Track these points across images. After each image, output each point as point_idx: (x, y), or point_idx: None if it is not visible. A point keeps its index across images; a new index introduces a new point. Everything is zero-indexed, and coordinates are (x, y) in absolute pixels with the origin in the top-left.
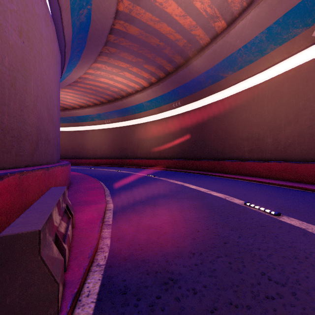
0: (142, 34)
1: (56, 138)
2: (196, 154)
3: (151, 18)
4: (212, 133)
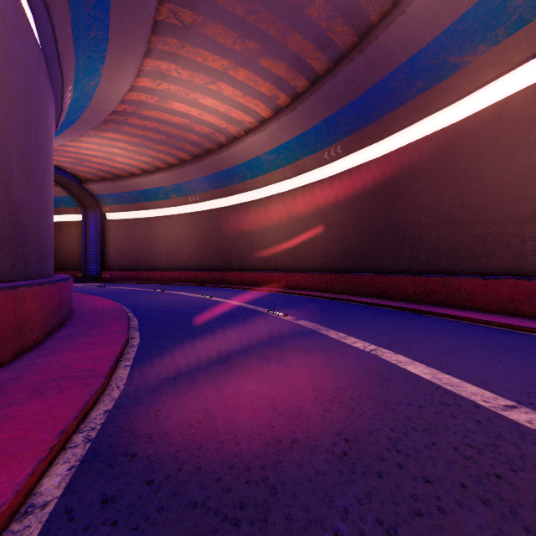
0: None
1: None
2: (378, 260)
3: None
4: (422, 211)
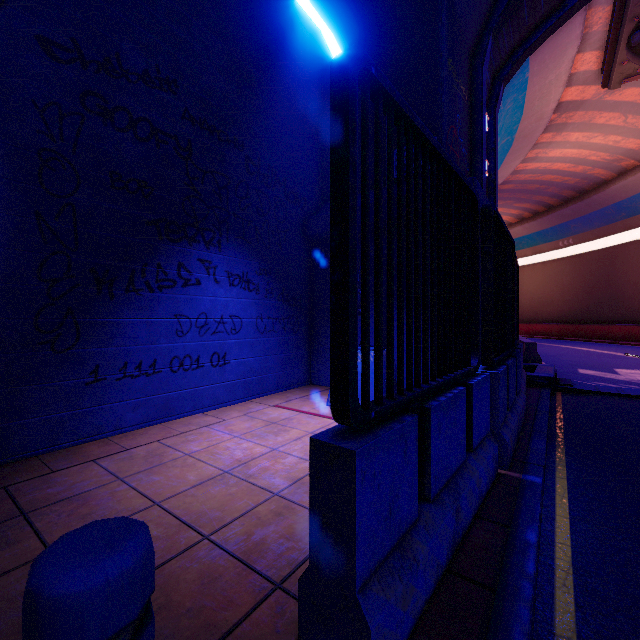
0: (517, 186)
1: None
2: (601, 315)
3: (531, 176)
4: (629, 286)
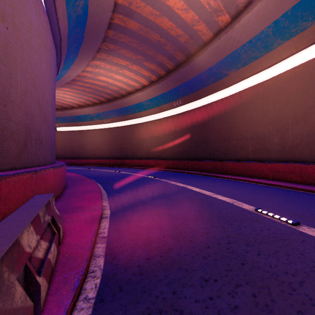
0: (142, 29)
1: (50, 137)
2: (197, 154)
3: (151, 12)
4: (214, 133)
